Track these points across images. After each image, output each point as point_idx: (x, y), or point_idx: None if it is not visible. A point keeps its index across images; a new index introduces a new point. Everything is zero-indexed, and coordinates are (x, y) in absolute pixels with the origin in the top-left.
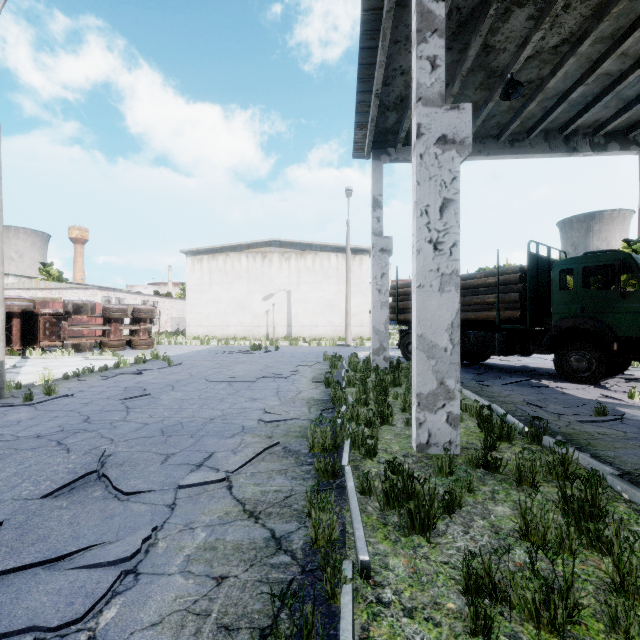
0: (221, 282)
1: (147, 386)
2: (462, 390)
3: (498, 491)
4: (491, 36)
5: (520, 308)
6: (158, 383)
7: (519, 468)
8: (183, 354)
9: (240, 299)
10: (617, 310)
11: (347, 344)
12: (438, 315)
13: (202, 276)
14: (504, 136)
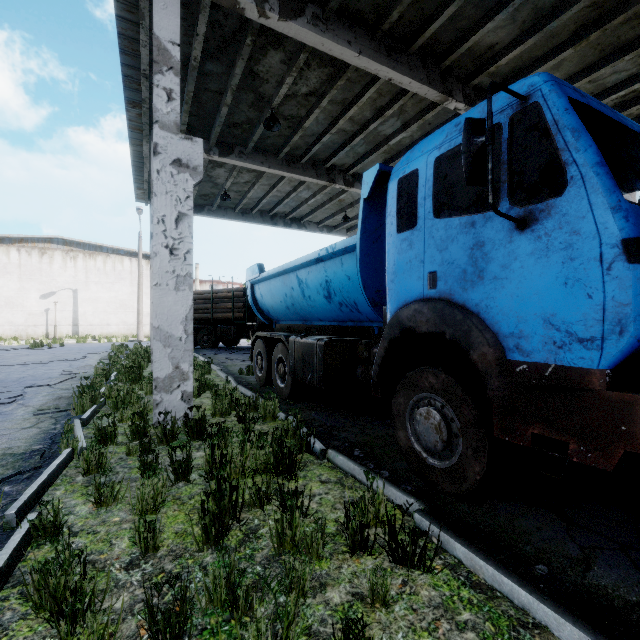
0: None
1: None
2: (199, 356)
3: None
4: (209, 173)
5: (244, 311)
6: None
7: None
8: None
9: (9, 296)
10: None
11: (139, 340)
12: None
13: None
14: (237, 210)
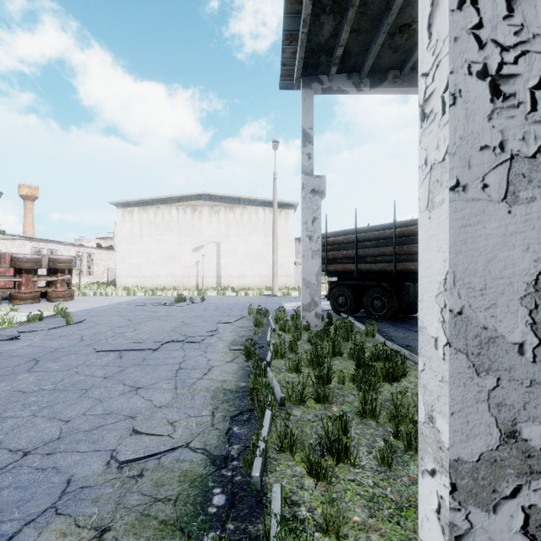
0: (151, 234)
1: None
2: None
3: None
4: None
5: None
6: (22, 355)
7: None
8: (98, 307)
9: (170, 250)
10: None
11: (274, 294)
12: (503, 261)
13: (132, 228)
14: None
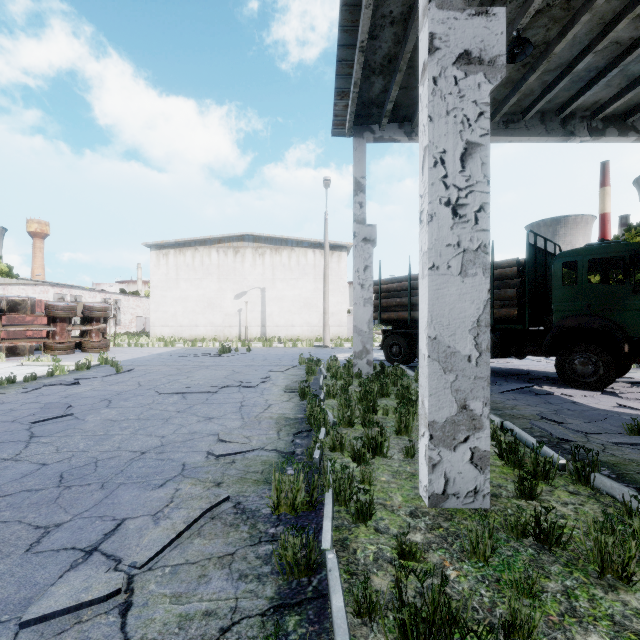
0: (189, 278)
1: (76, 401)
2: None
3: (574, 591)
4: None
5: (517, 305)
6: (92, 397)
7: (601, 549)
8: (140, 358)
9: (210, 297)
10: (628, 307)
11: (325, 345)
12: (459, 309)
13: (168, 272)
14: (499, 115)
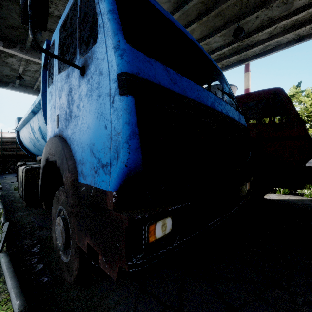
0: None
1: None
2: None
3: None
4: (4, 60)
5: None
6: None
7: None
8: None
9: None
10: None
11: None
12: None
13: None
14: (34, 88)
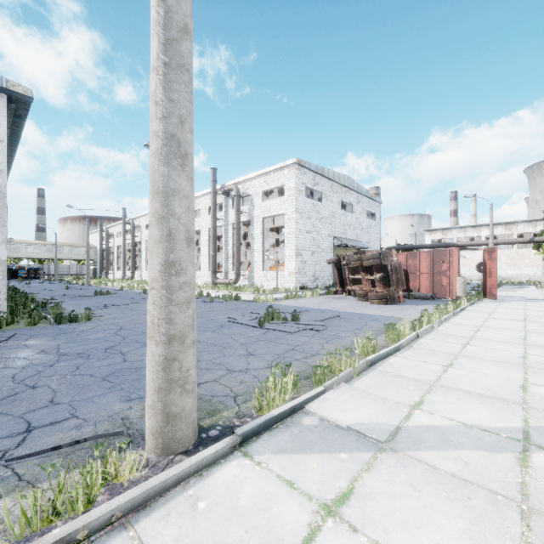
0: None
1: None
2: None
3: None
4: None
5: None
6: None
7: None
8: (288, 306)
9: None
10: None
11: None
12: None
13: None
14: None
